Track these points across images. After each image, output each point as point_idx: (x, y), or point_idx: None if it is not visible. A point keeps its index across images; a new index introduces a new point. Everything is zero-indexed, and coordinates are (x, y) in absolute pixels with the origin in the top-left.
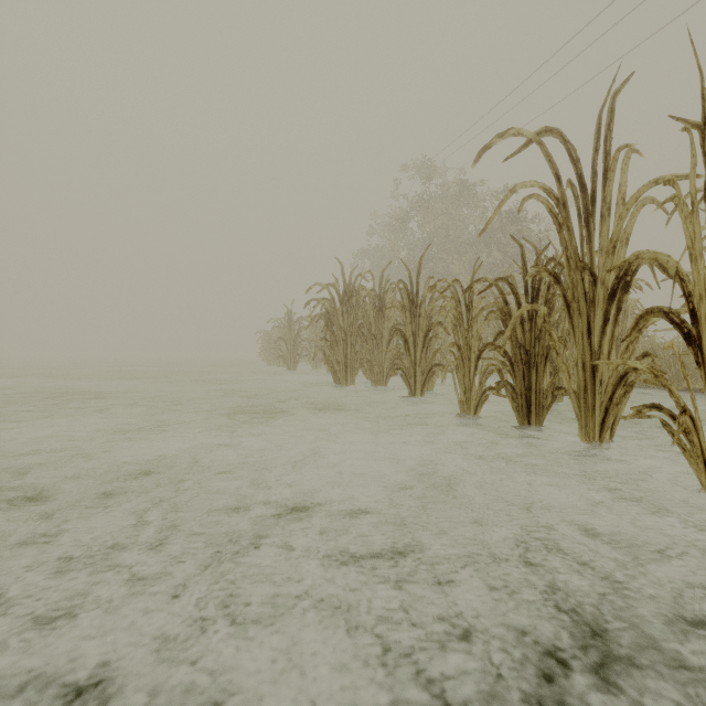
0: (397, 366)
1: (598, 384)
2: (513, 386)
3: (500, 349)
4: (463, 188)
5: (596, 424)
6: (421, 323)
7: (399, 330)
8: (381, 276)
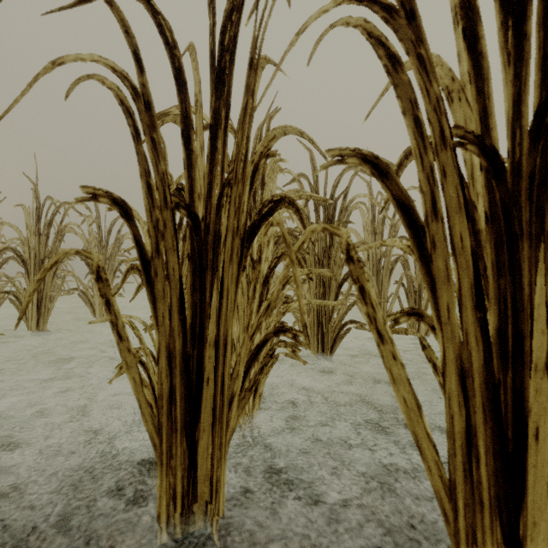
0: None
1: None
2: None
3: None
4: None
5: None
6: None
7: None
8: None
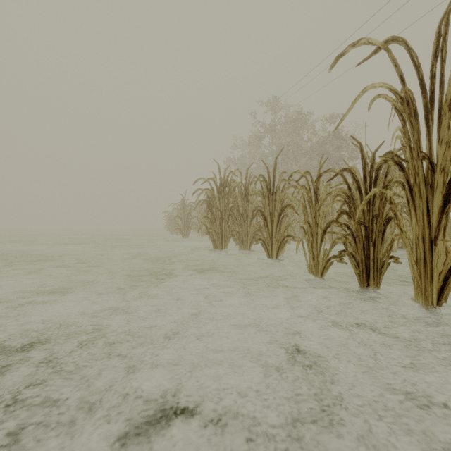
0: (258, 236)
1: (436, 256)
2: (353, 255)
3: (344, 225)
4: (300, 116)
5: (434, 290)
6: (276, 206)
7: (260, 210)
8: (246, 172)
